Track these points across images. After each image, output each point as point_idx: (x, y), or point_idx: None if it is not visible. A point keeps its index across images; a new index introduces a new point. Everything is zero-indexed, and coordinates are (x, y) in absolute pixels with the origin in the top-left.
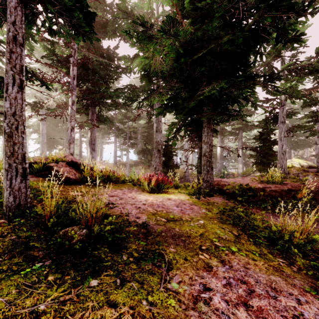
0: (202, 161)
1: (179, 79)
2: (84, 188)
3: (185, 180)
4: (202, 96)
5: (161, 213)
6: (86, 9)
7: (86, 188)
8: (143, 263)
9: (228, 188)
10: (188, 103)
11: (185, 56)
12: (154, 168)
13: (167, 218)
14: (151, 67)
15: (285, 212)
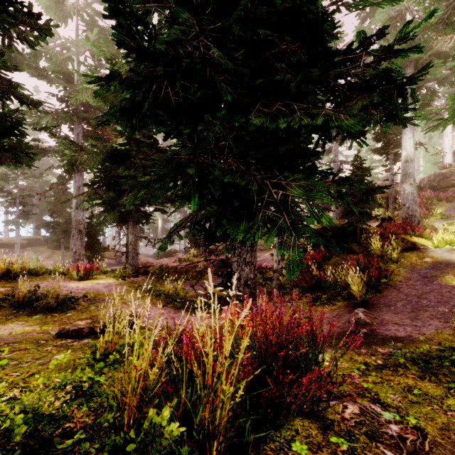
0: (128, 249)
1: (107, 187)
2: (7, 284)
3: (117, 262)
4: (125, 209)
5: (93, 291)
6: (23, 138)
7: (9, 283)
8: (89, 308)
9: (152, 269)
10: (115, 202)
11: (113, 156)
12: (74, 252)
13: (98, 293)
14: (78, 161)
15: (186, 281)
